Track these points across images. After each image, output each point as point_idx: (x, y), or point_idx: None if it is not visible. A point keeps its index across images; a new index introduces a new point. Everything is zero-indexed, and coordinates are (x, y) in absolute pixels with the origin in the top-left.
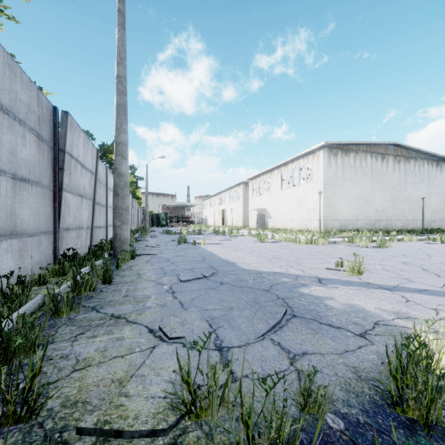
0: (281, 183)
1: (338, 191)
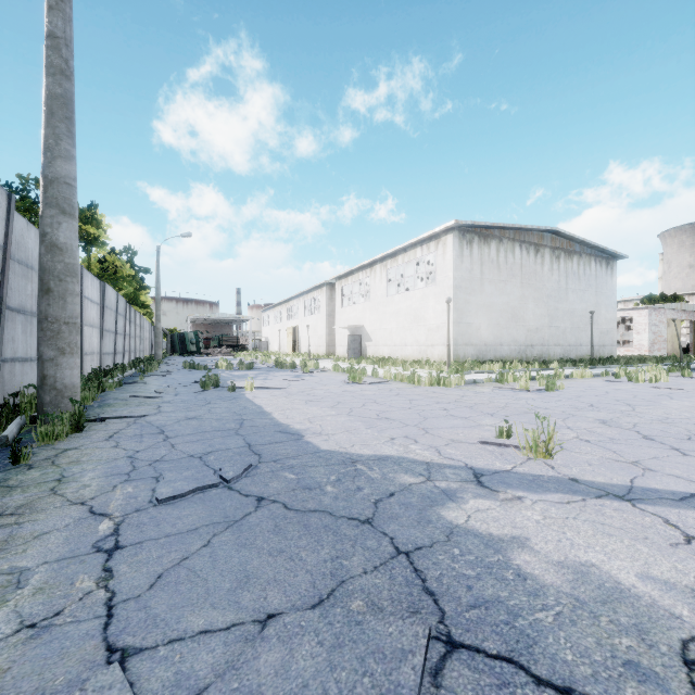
0: (386, 286)
1: (475, 299)
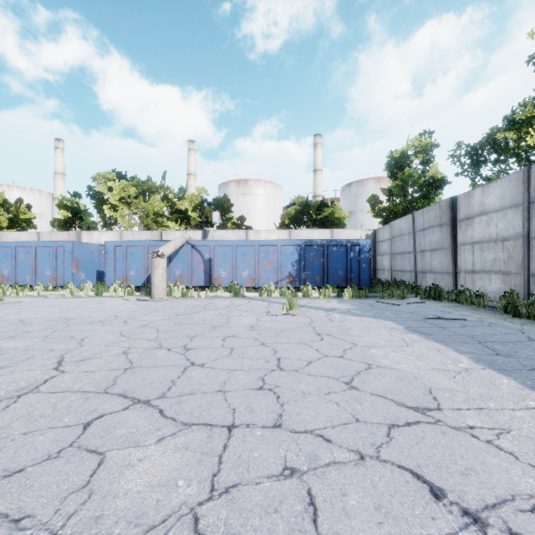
0: None
1: None
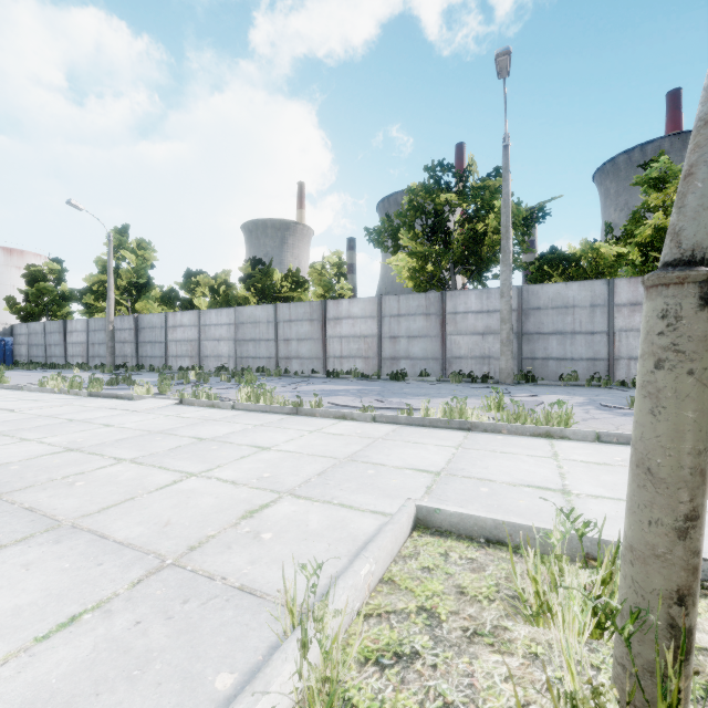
0: None
1: None
